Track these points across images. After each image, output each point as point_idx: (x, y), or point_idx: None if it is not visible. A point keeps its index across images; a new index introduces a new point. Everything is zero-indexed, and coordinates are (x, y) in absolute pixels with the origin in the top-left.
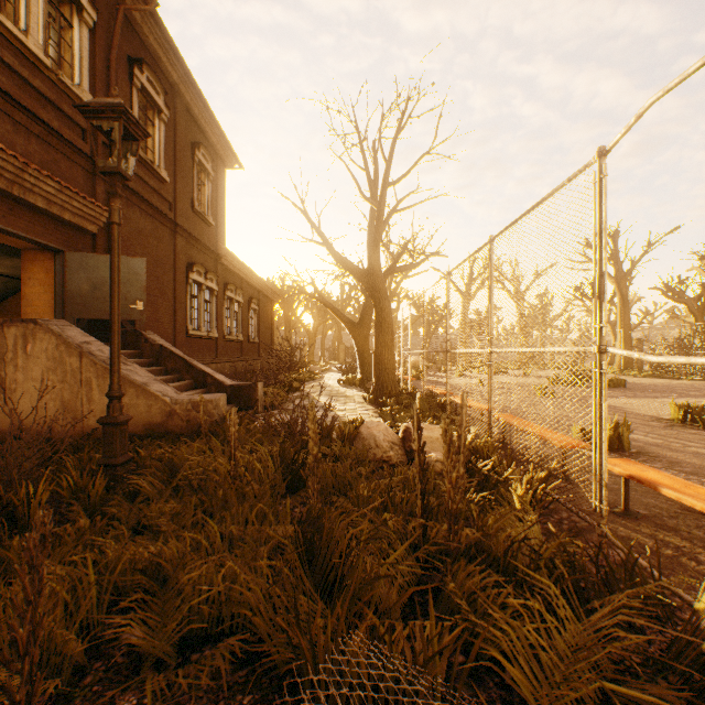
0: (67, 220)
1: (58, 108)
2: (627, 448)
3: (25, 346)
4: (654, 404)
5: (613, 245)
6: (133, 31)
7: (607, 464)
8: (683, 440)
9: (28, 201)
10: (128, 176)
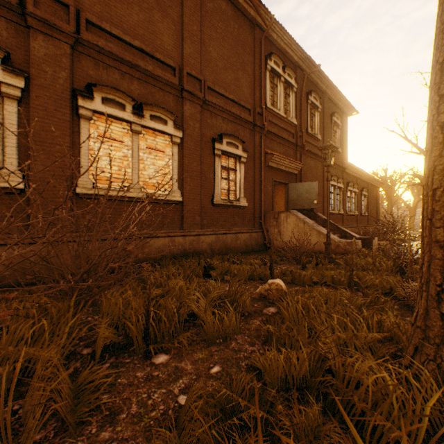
0: (289, 172)
1: (286, 130)
2: None
3: (286, 220)
4: None
5: None
6: (307, 79)
7: None
8: None
9: (280, 169)
10: (331, 165)
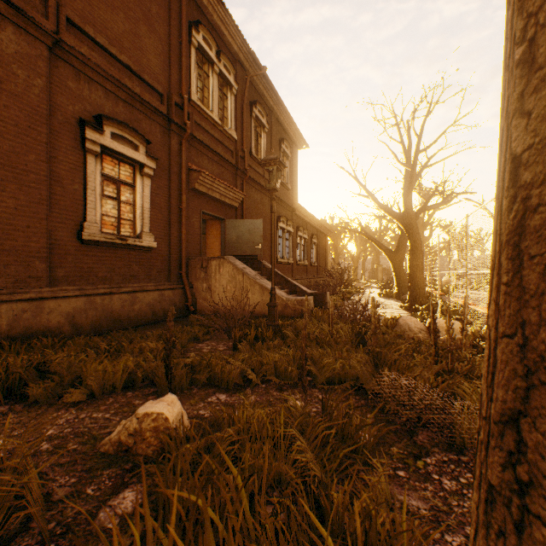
0: (226, 203)
1: (223, 144)
2: None
3: (219, 270)
4: None
5: None
6: (251, 85)
7: None
8: None
9: (213, 196)
10: (278, 189)
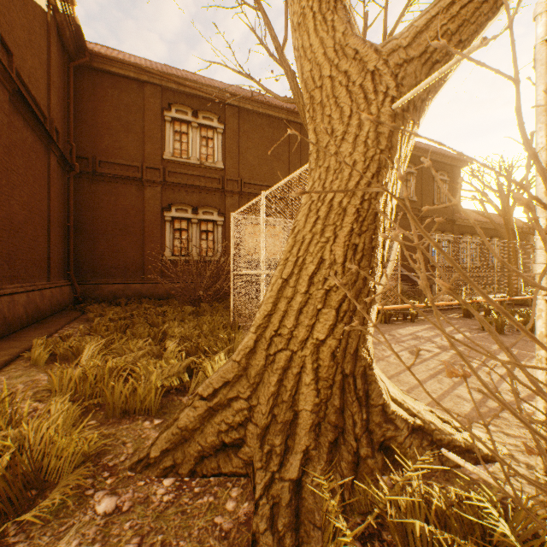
0: None
1: None
2: None
3: None
4: None
5: None
6: None
7: None
8: None
9: None
10: None
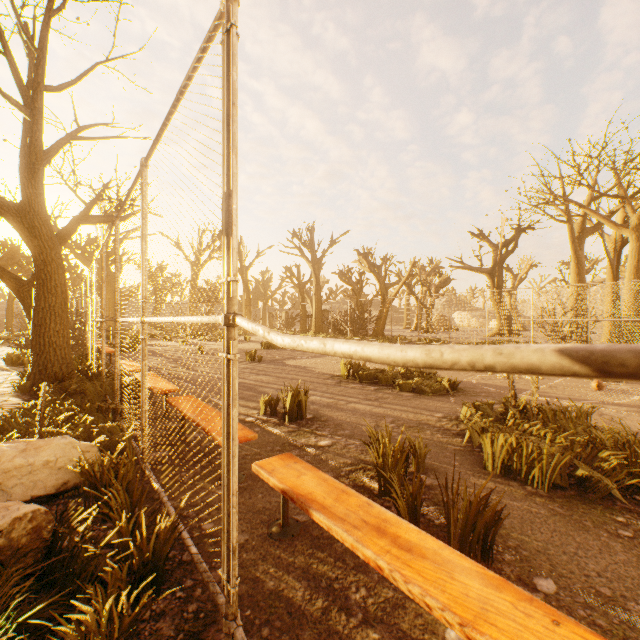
0: None
1: None
2: (305, 416)
3: None
4: (332, 362)
5: (311, 237)
6: None
7: (264, 472)
8: (347, 396)
9: None
10: None
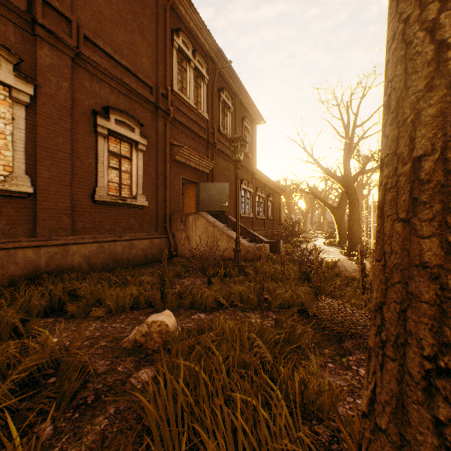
0: (200, 170)
1: (197, 124)
2: None
3: (195, 223)
4: None
5: None
6: (220, 75)
7: None
8: None
9: (190, 165)
10: (241, 161)
